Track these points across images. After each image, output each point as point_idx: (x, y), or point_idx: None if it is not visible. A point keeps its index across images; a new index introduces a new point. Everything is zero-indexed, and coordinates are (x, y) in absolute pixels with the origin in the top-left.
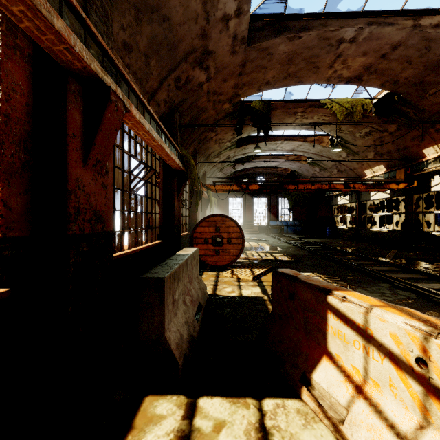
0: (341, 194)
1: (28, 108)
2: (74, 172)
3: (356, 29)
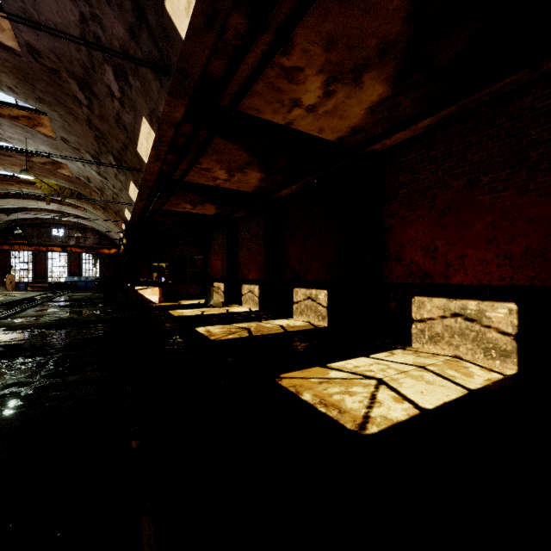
0: None
1: None
2: None
3: None
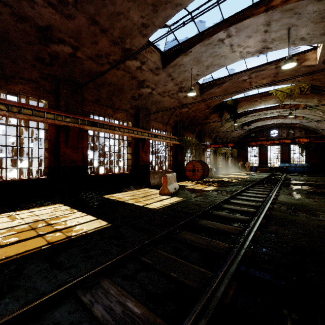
0: None
1: (135, 145)
2: (140, 154)
3: (247, 76)
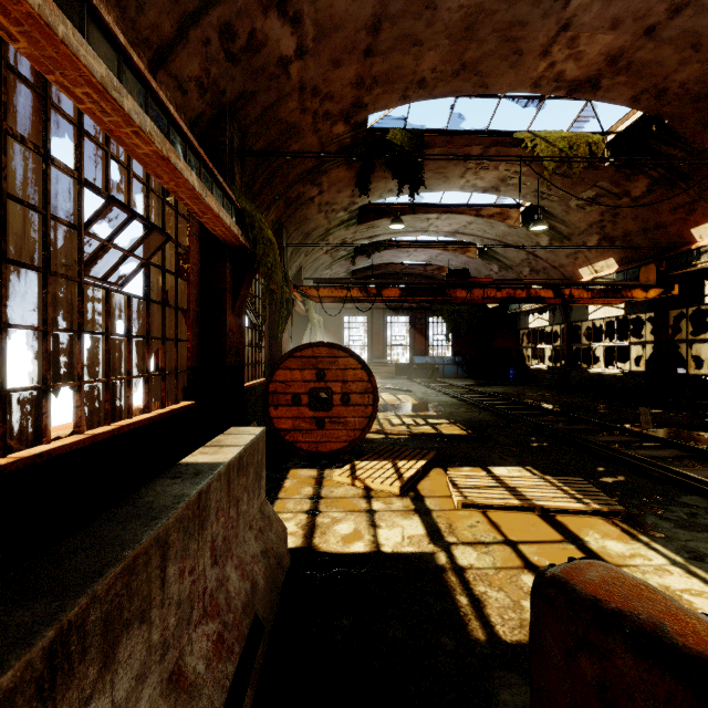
0: (535, 310)
1: None
2: None
3: None
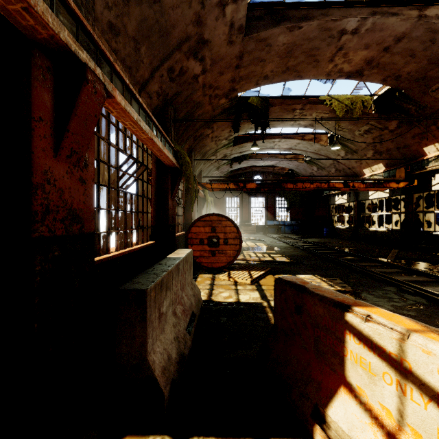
0: (339, 193)
1: None
2: (41, 162)
3: (359, 20)
